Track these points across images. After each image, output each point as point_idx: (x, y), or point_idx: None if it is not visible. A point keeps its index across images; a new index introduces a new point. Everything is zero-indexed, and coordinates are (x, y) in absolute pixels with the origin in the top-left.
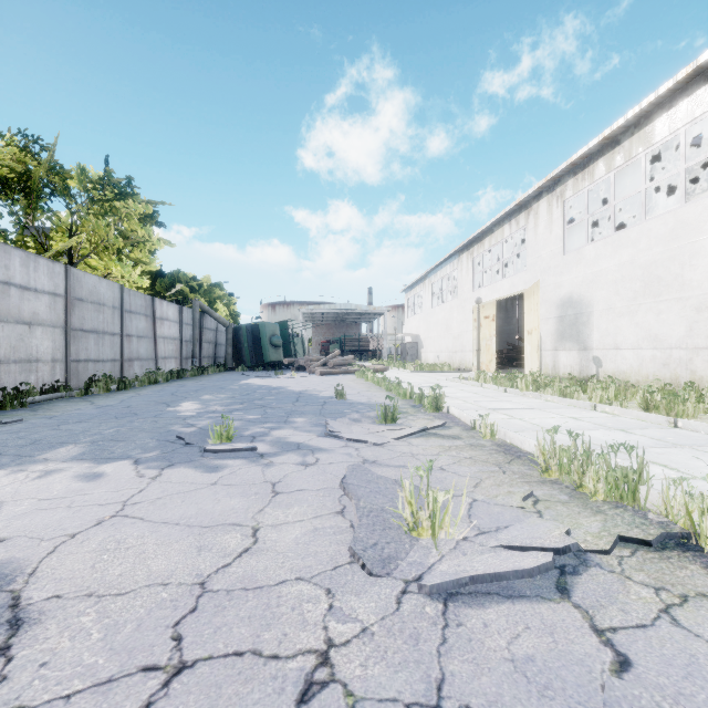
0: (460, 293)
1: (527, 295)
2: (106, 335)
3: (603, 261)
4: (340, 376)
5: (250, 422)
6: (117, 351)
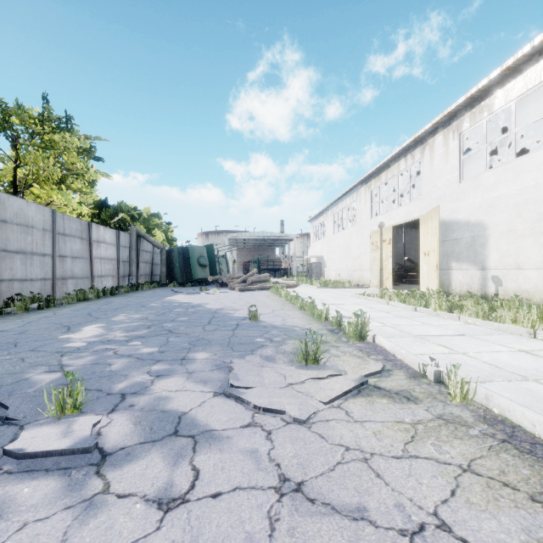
0: (359, 221)
1: (423, 221)
2: (35, 256)
3: (503, 186)
4: (256, 292)
5: (139, 360)
6: (48, 270)
